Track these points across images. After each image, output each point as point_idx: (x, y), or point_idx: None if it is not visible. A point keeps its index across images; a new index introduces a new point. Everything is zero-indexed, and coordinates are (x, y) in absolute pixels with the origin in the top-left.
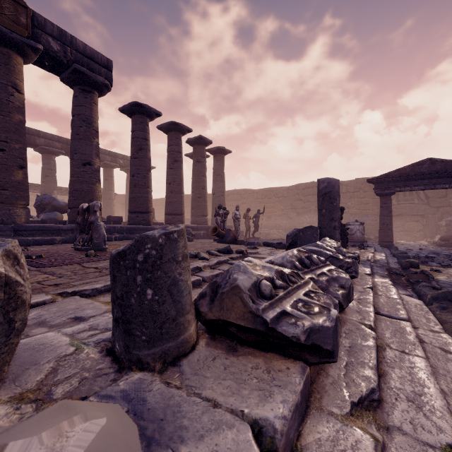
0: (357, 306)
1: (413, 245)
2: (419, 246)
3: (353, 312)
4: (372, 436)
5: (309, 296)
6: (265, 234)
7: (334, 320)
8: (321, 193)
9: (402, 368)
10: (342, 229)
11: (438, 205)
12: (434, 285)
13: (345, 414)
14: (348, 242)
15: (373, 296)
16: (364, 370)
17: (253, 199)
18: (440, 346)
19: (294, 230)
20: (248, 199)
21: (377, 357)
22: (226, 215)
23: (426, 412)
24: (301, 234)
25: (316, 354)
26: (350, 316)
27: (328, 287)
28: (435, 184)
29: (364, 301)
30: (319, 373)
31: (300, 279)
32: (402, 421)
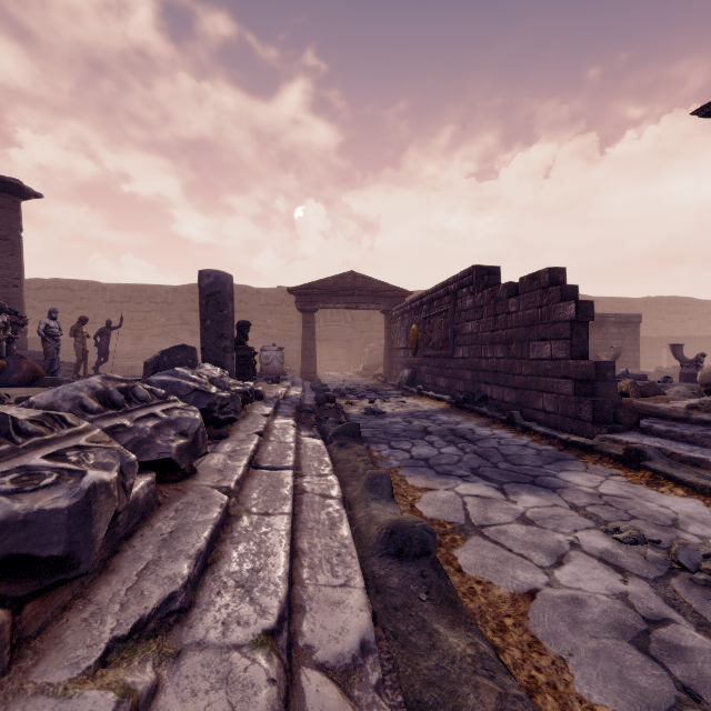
0: (224, 463)
1: (339, 377)
2: (345, 377)
3: (211, 473)
4: (124, 689)
5: (60, 456)
6: (127, 367)
7: (81, 493)
8: (205, 294)
9: (252, 538)
10: (248, 355)
11: (363, 330)
12: (342, 420)
13: (81, 674)
14: (262, 375)
15: (257, 444)
16: (175, 565)
17: (104, 302)
18: (322, 492)
19: (159, 354)
20: (92, 301)
21: (217, 534)
22: (18, 326)
23: (257, 593)
24: (165, 360)
25: (24, 576)
26: (203, 479)
27: (153, 437)
28: (357, 303)
29: (239, 453)
30: (68, 608)
31: (63, 427)
32: (210, 628)
